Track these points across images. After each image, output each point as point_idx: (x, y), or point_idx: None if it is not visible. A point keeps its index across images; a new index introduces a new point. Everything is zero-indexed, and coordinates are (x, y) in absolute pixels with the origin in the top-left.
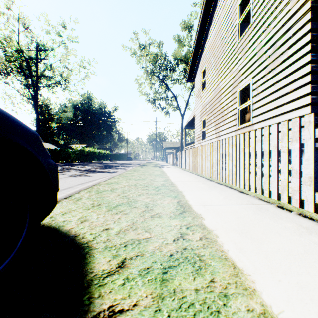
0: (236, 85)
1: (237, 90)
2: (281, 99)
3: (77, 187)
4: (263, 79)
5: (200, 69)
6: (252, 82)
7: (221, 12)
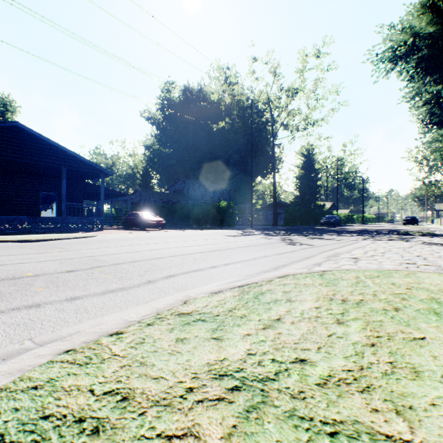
0: None
1: None
2: None
3: None
4: None
5: None
6: None
7: None
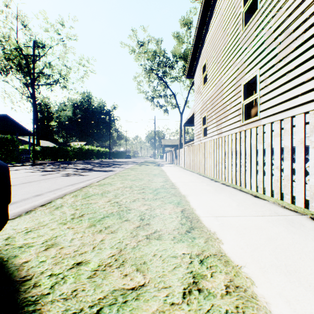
0: (241, 77)
1: (241, 83)
2: (296, 89)
3: (66, 188)
4: (273, 69)
5: (201, 64)
6: (259, 73)
7: (224, 2)
